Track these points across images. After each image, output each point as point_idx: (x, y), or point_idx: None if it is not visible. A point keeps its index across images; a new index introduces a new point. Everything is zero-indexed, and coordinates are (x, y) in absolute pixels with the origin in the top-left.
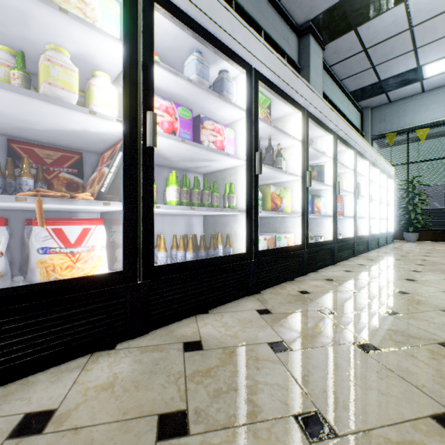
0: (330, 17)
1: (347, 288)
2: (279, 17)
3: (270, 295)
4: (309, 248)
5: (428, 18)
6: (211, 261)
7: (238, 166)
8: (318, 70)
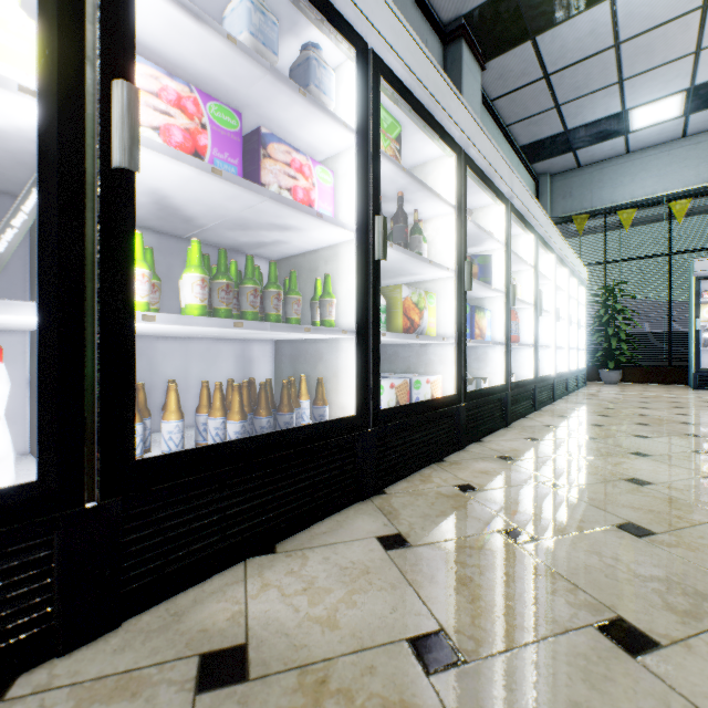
0: (495, 13)
1: (541, 475)
2: (412, 2)
3: (404, 498)
4: (468, 401)
5: (643, 30)
6: (281, 437)
7: (341, 244)
8: (475, 102)
